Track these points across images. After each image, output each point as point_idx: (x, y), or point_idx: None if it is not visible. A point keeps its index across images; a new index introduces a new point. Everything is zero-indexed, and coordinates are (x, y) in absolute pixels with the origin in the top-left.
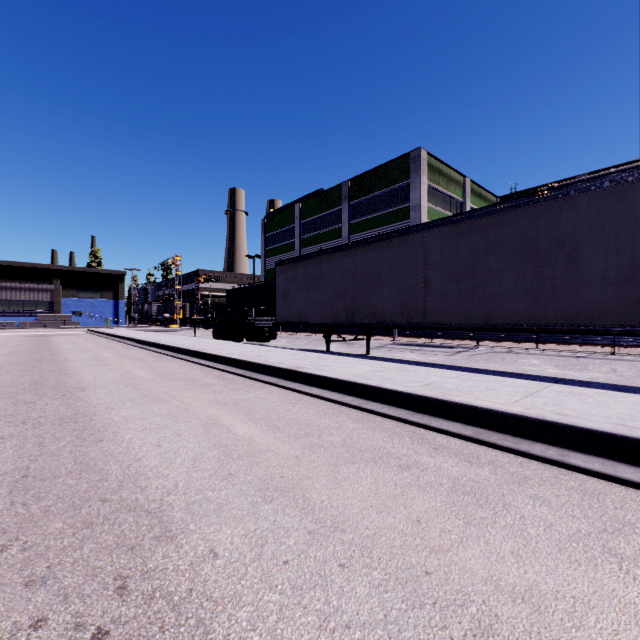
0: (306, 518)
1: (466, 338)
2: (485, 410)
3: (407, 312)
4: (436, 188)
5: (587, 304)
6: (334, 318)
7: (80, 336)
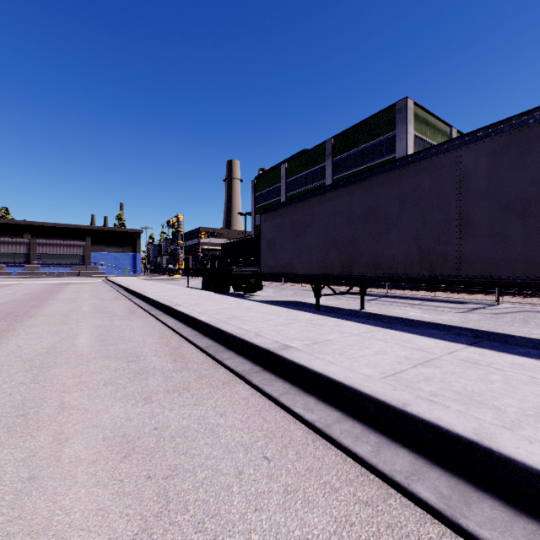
0: None
1: (477, 292)
2: None
3: (430, 261)
4: (422, 138)
5: None
6: (325, 269)
7: (93, 284)
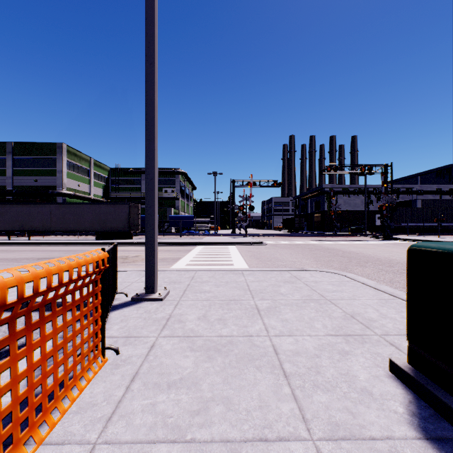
0: (24, 249)
1: (76, 235)
2: (52, 242)
3: (45, 227)
4: (73, 162)
5: (86, 226)
6: (13, 228)
7: None
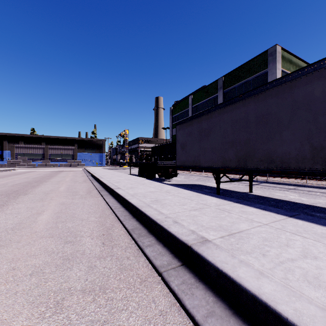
0: None
1: None
2: None
3: (323, 156)
4: (287, 72)
5: None
6: (224, 163)
7: (75, 172)
